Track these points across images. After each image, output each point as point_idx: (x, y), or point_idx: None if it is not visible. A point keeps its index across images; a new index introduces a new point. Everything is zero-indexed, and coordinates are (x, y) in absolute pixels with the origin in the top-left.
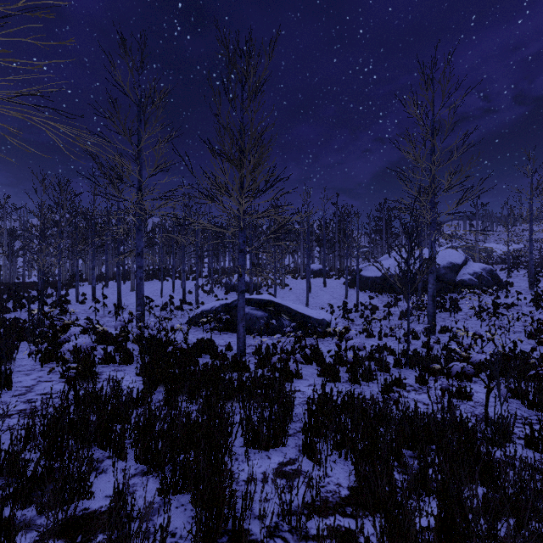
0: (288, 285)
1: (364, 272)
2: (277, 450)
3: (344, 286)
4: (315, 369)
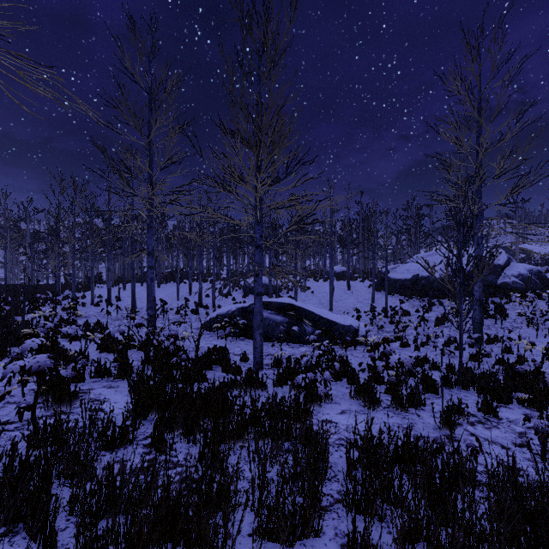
0: (309, 288)
1: (392, 274)
2: (307, 546)
3: (370, 289)
4: (346, 388)
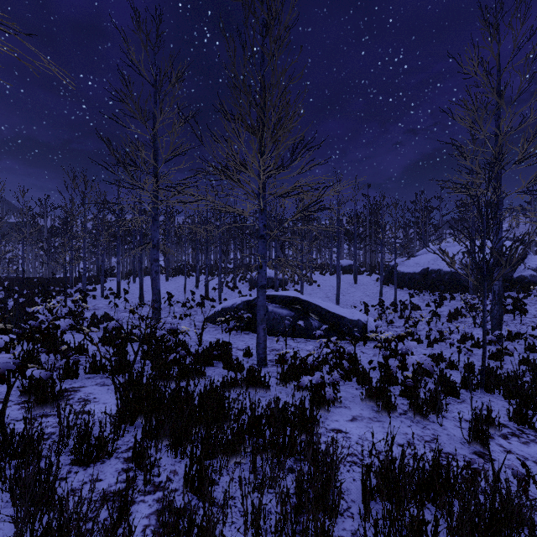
0: (315, 281)
1: (400, 268)
2: None
3: (378, 283)
4: (356, 389)
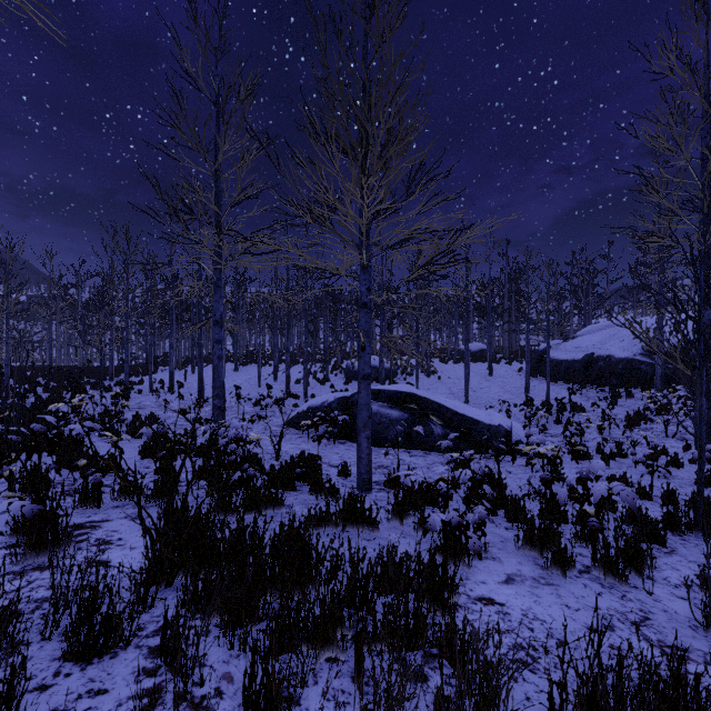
0: (434, 372)
1: (553, 353)
2: None
3: (521, 374)
4: (505, 528)
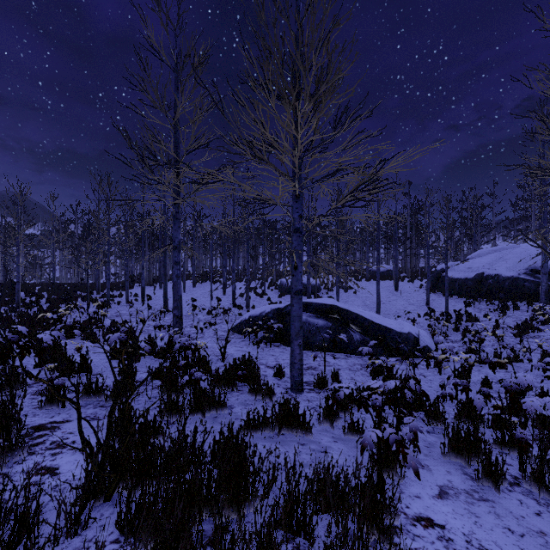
0: (351, 288)
1: (448, 273)
2: None
3: (422, 289)
4: (427, 432)
